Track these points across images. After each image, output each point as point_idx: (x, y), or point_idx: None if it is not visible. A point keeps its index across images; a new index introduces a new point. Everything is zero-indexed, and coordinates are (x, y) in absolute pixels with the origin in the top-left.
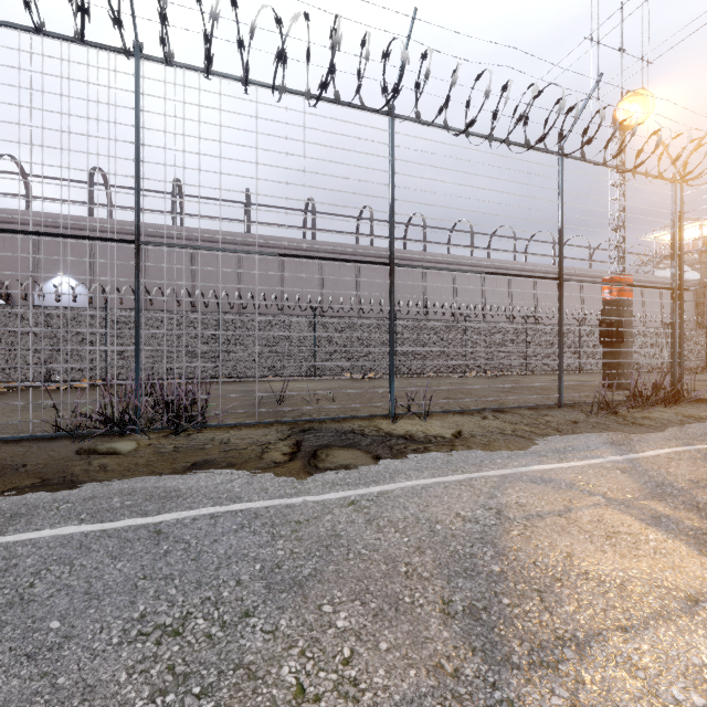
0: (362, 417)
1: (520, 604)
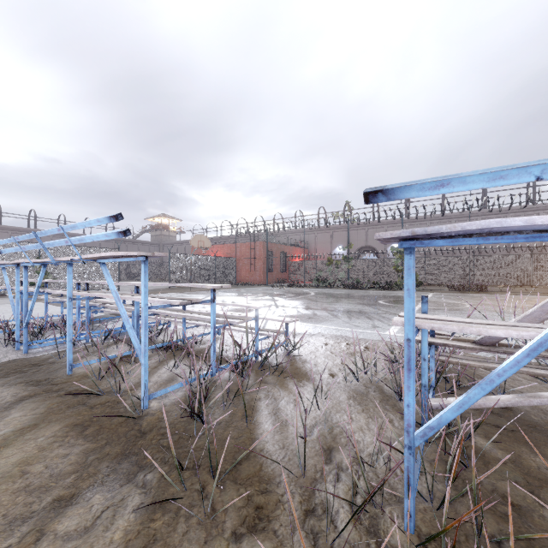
0: (542, 293)
1: (542, 298)
